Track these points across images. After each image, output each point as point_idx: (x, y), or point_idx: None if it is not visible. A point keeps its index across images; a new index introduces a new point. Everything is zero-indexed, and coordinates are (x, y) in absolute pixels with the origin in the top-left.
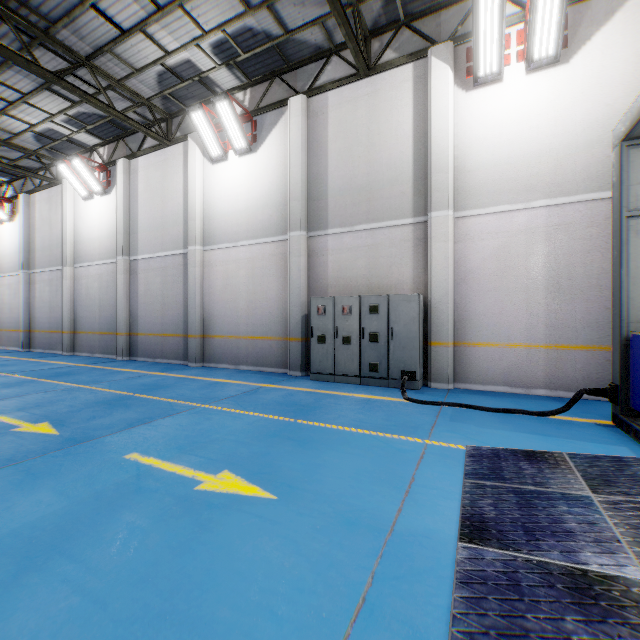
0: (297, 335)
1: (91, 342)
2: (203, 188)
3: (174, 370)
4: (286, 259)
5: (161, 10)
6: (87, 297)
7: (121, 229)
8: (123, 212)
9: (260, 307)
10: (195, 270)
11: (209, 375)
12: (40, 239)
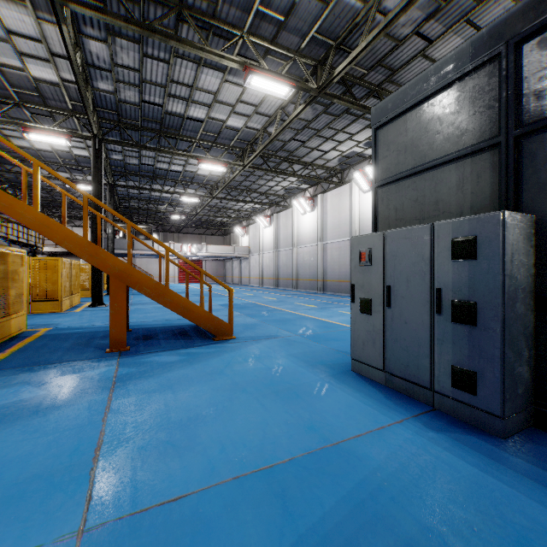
0: None
1: (305, 284)
2: (359, 206)
3: (345, 297)
4: None
5: (342, 142)
6: (303, 262)
7: (319, 229)
8: (320, 220)
9: None
10: None
11: None
12: (282, 234)
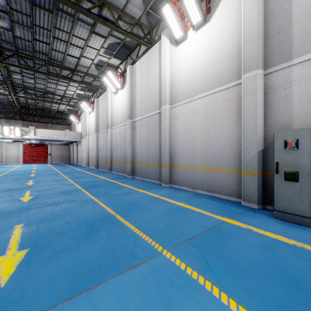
0: (252, 169)
1: (117, 166)
2: (170, 66)
3: (152, 188)
4: (238, 101)
5: None
6: (116, 143)
7: (128, 105)
8: (129, 95)
9: (213, 144)
10: (165, 121)
11: (174, 197)
12: (100, 118)
